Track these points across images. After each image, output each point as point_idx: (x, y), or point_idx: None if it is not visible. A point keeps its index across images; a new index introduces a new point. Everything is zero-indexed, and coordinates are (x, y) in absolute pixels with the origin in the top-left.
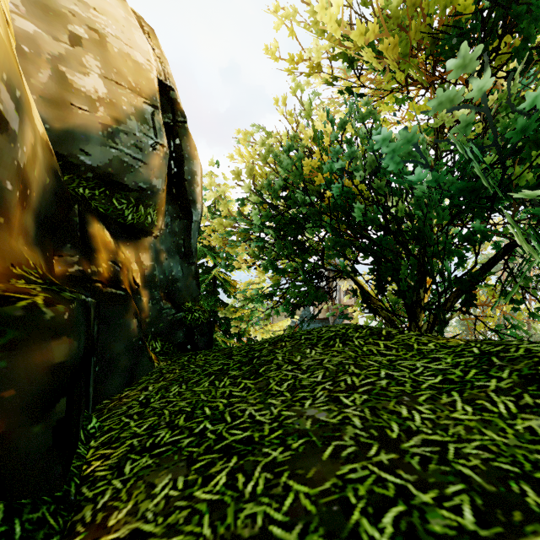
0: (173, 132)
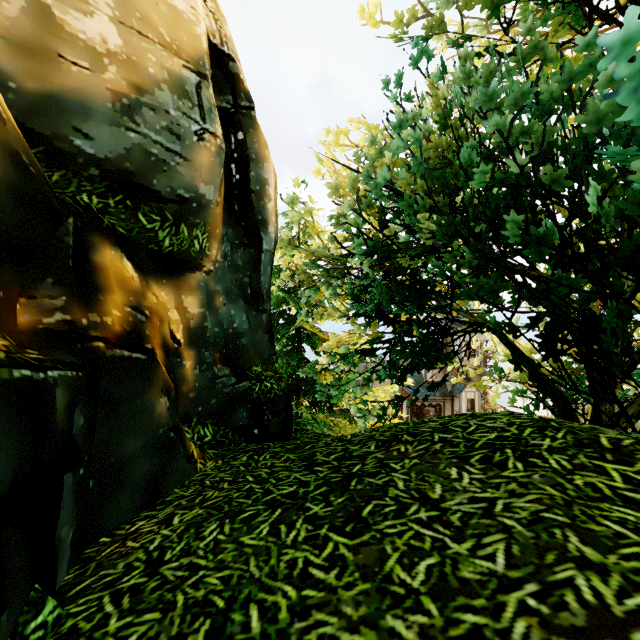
0: (234, 123)
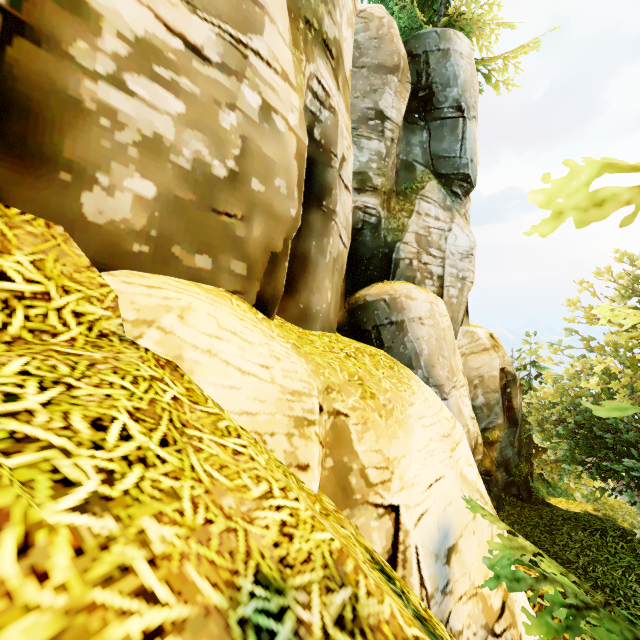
0: (508, 386)
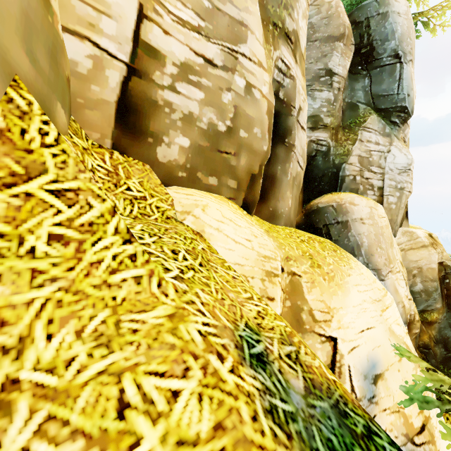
0: (446, 277)
